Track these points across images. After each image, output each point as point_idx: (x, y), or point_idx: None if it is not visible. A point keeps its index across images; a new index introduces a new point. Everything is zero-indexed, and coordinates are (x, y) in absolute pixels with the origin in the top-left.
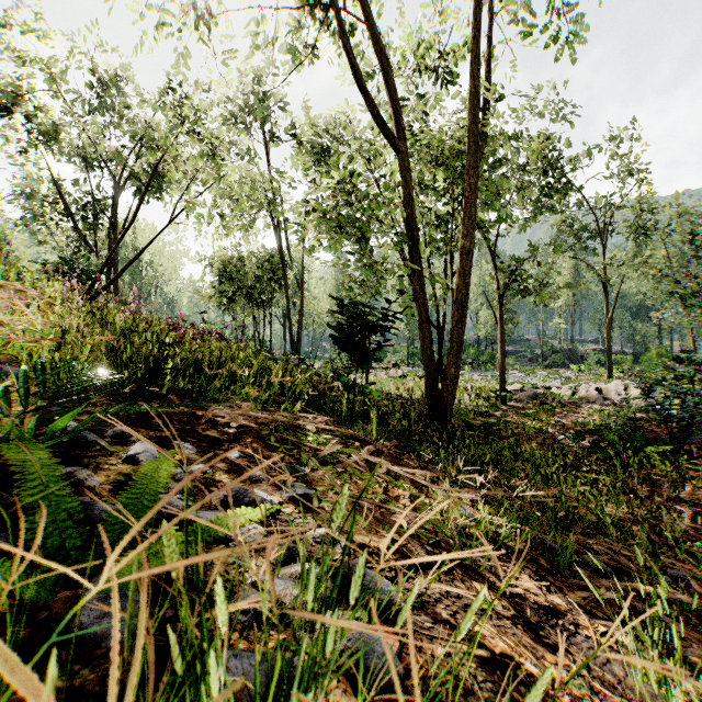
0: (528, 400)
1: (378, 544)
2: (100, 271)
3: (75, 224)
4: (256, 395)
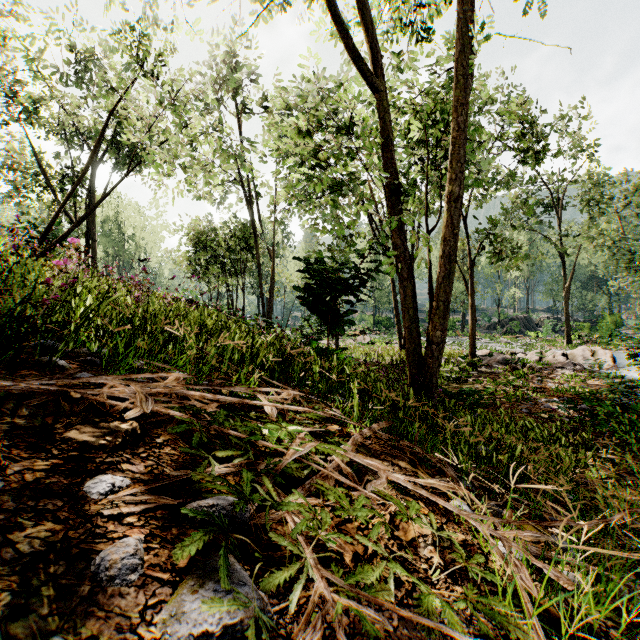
0: (498, 366)
1: None
2: (49, 225)
3: (54, 195)
4: (194, 362)
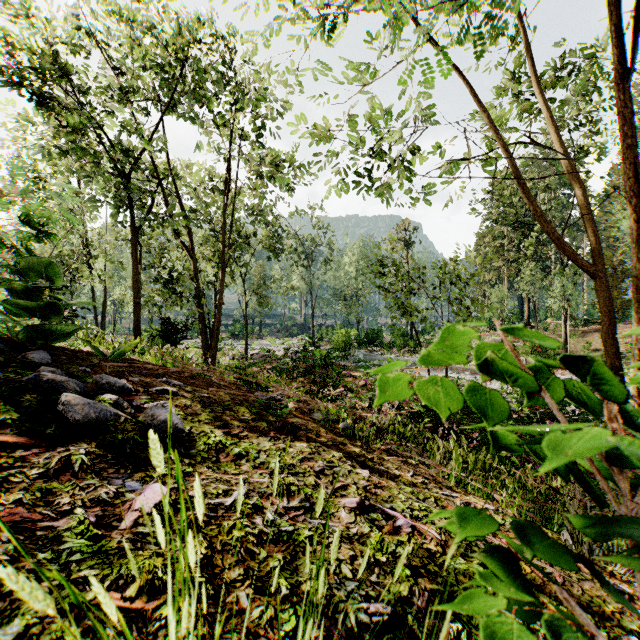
0: (259, 359)
1: None
2: None
3: None
4: None
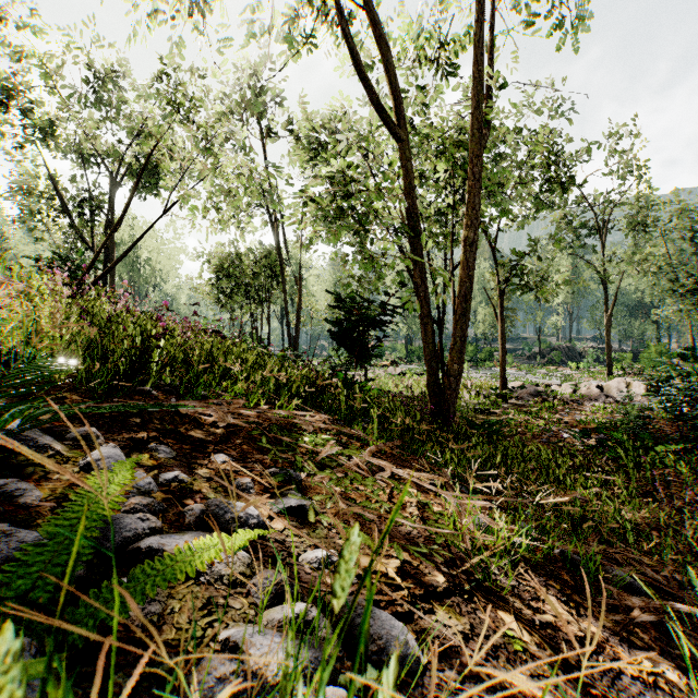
0: (529, 398)
1: (387, 568)
2: (91, 264)
3: (71, 220)
4: (248, 391)
